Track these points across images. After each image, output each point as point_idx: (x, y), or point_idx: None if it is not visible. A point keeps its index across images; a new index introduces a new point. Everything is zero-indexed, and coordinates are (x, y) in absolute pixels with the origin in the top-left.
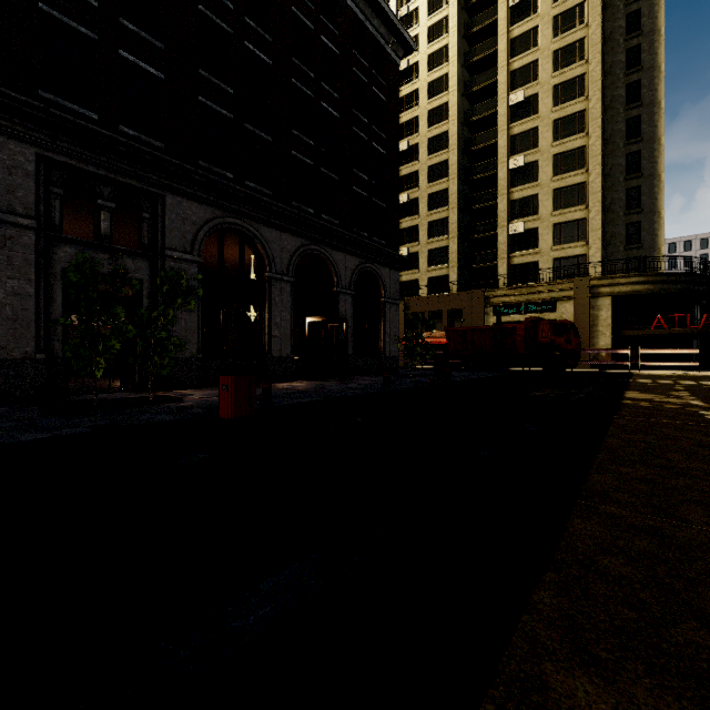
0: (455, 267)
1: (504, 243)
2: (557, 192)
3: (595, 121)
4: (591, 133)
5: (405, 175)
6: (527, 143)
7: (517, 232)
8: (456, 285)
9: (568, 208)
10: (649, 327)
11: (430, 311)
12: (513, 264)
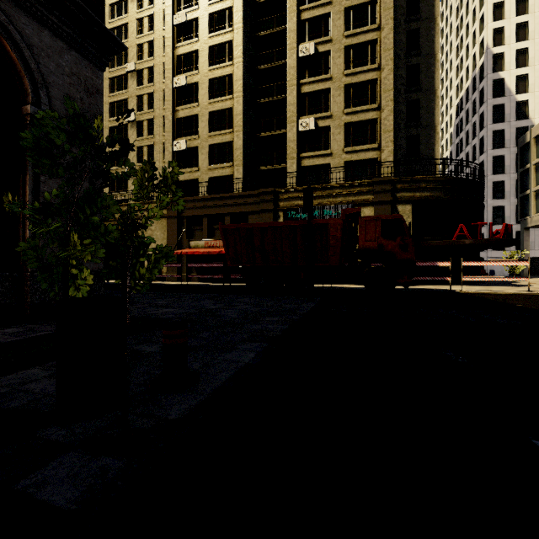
0: (240, 166)
1: (294, 140)
2: (349, 88)
3: (388, 11)
4: (384, 24)
5: (183, 55)
6: (318, 31)
7: (308, 129)
8: (241, 187)
9: (360, 106)
10: (445, 238)
11: (210, 214)
12: (303, 166)
